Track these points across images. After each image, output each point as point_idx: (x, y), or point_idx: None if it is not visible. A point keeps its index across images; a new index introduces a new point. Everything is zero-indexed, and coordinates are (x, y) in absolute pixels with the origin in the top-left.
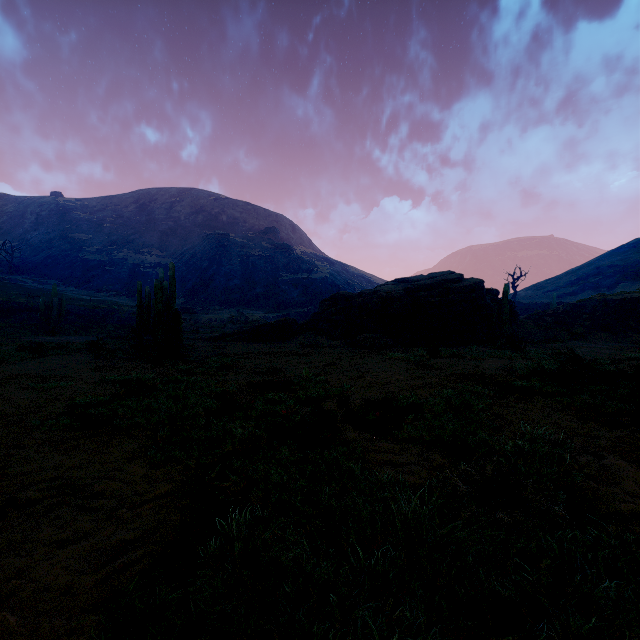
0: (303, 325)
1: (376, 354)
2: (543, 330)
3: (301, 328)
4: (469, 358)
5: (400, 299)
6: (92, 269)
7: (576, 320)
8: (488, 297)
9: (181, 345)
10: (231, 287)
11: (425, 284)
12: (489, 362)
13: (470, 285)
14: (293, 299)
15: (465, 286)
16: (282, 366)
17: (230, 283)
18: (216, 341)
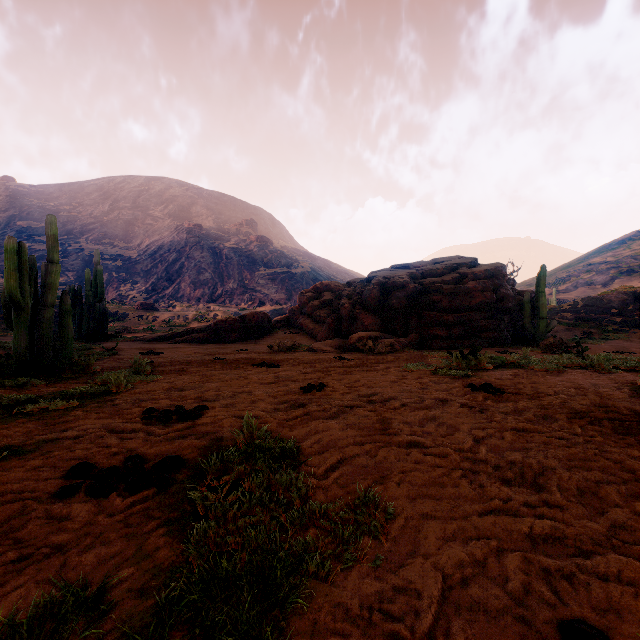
0: (278, 322)
1: (383, 362)
2: (565, 328)
3: (276, 325)
4: (535, 369)
5: (405, 286)
6: (40, 260)
7: (603, 316)
8: (510, 286)
9: (68, 350)
10: (202, 282)
11: (433, 268)
12: (581, 377)
13: (491, 269)
14: (271, 295)
15: (486, 270)
16: (219, 392)
17: (201, 277)
18: (159, 342)
